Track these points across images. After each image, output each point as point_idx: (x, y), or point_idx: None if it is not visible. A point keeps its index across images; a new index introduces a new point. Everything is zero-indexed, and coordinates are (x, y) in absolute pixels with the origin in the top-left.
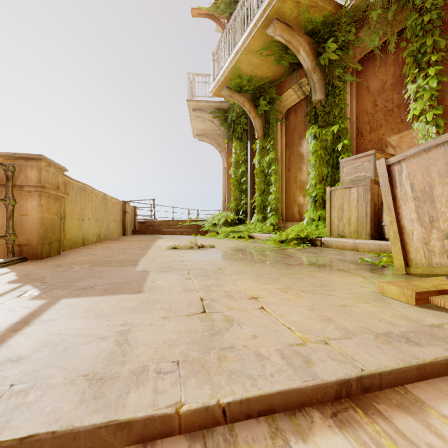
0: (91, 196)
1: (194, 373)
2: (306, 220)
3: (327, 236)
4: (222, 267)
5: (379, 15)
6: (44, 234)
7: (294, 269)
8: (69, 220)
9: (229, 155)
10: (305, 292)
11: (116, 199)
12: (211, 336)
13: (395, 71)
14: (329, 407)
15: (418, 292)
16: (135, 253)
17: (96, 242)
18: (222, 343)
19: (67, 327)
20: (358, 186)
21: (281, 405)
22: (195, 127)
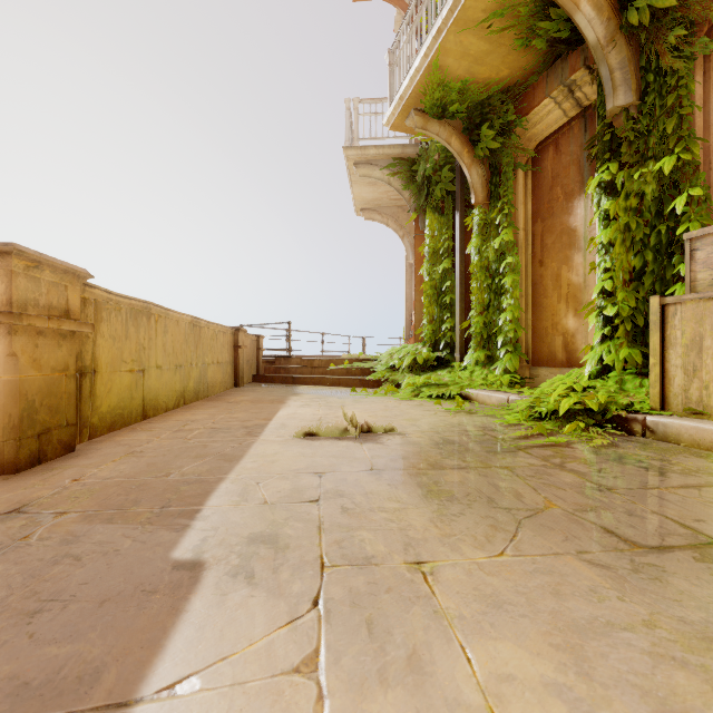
0: (163, 323)
1: None
2: (590, 367)
3: (656, 411)
4: (422, 552)
5: None
6: (23, 416)
7: (672, 584)
8: (108, 375)
9: (420, 240)
10: None
11: (220, 326)
12: None
13: None
14: None
15: None
16: (223, 449)
17: (177, 407)
18: None
19: None
20: None
21: None
22: (359, 195)
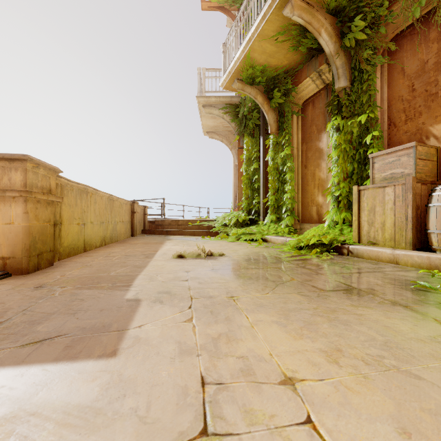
0: (94, 198)
1: None
2: (327, 222)
3: (355, 243)
4: (234, 294)
5: None
6: (31, 244)
7: (330, 299)
8: (67, 226)
9: (241, 151)
10: (369, 366)
11: (124, 200)
12: None
13: (440, 48)
14: None
15: None
16: (135, 263)
17: (101, 246)
18: None
19: None
20: (395, 185)
21: None
22: (205, 124)
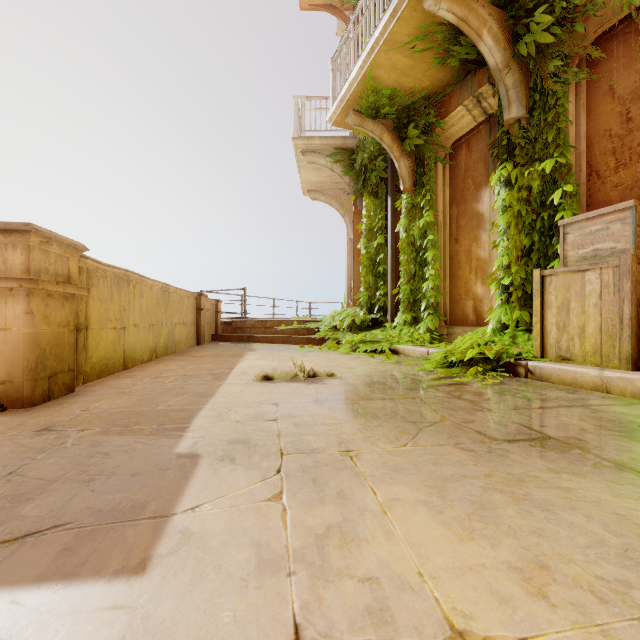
0: (140, 289)
1: None
2: (491, 325)
3: (537, 358)
4: (351, 446)
5: None
6: (38, 361)
7: (510, 457)
8: (97, 331)
9: (358, 219)
10: (607, 606)
11: (185, 291)
12: None
13: None
14: None
15: None
16: (198, 389)
17: (150, 360)
18: None
19: None
20: (602, 268)
21: None
22: (306, 178)
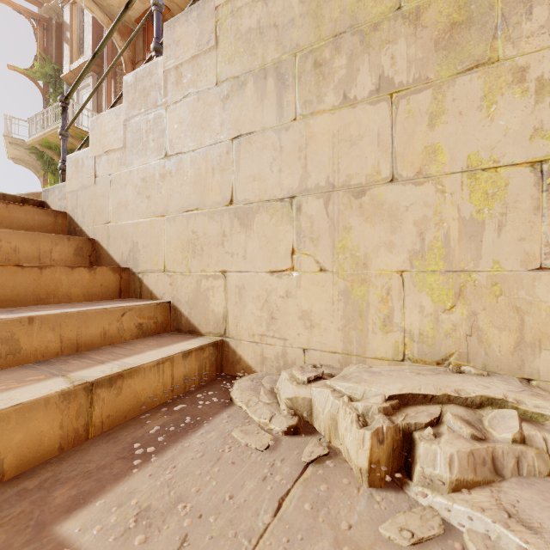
0: None
1: None
2: None
3: None
4: None
5: None
6: None
7: None
8: None
9: (46, 183)
10: None
11: None
12: None
13: None
14: None
15: None
16: None
17: None
18: None
19: None
20: None
21: None
22: (11, 152)
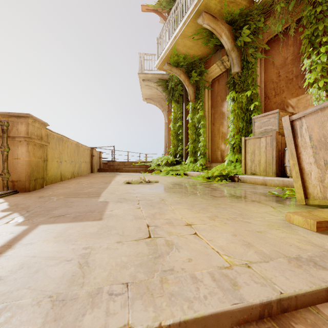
0: (67, 144)
1: (140, 295)
2: (226, 161)
3: (243, 174)
4: (164, 199)
5: (282, 8)
6: (31, 173)
7: (219, 200)
8: (50, 162)
9: (169, 113)
10: (228, 220)
11: (86, 146)
12: (154, 259)
13: (294, 50)
14: (254, 327)
15: (319, 221)
16: (99, 186)
17: (71, 178)
18: (164, 265)
19: (41, 250)
20: (266, 136)
21: (214, 325)
22: (144, 92)
